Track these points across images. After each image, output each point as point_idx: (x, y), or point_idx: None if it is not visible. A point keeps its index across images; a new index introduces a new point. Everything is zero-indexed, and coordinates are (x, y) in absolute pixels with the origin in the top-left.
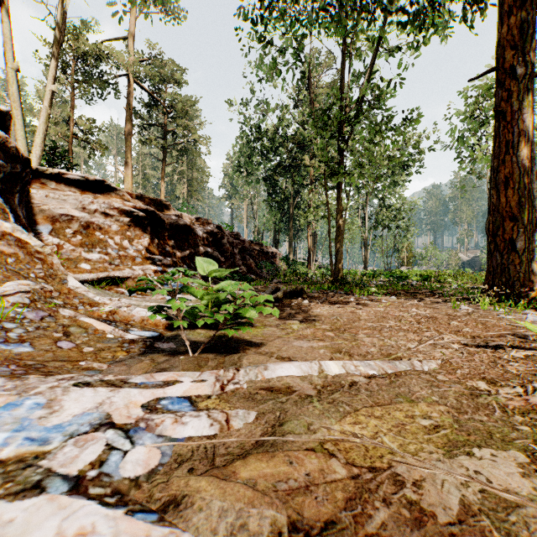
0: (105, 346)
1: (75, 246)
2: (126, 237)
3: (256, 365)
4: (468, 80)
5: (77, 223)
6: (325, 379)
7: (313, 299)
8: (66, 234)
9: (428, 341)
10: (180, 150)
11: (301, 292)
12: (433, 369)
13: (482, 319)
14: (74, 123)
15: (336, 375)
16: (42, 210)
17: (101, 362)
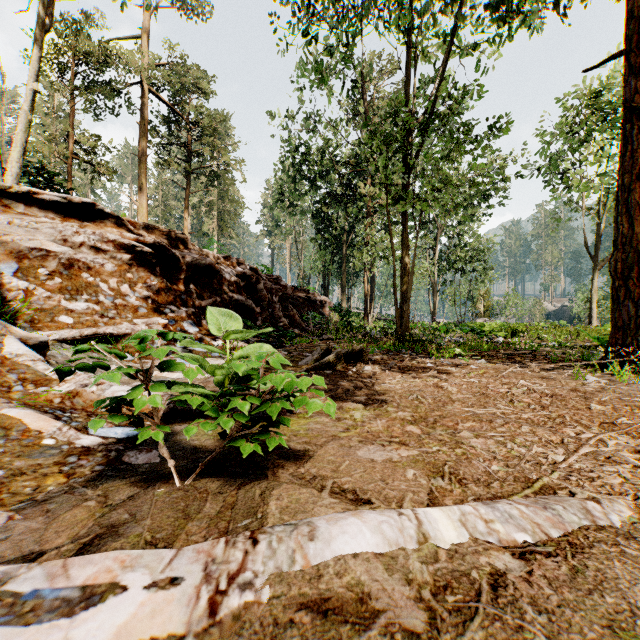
0: (30, 465)
1: (51, 292)
2: (125, 281)
3: (292, 522)
4: (584, 71)
5: (55, 261)
6: (435, 567)
7: (377, 365)
8: (39, 275)
9: (581, 449)
10: (208, 175)
11: (360, 354)
12: (629, 522)
13: (629, 398)
14: (74, 140)
15: (453, 549)
16: (3, 242)
17: (5, 506)
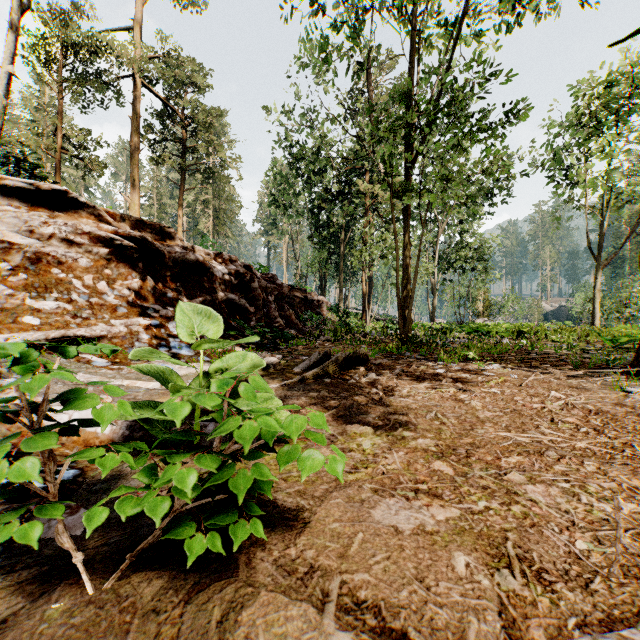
0: None
1: (15, 289)
2: (103, 277)
3: None
4: (609, 45)
5: (20, 254)
6: None
7: (381, 371)
8: (1, 271)
9: None
10: (203, 172)
11: (362, 358)
12: None
13: None
14: (62, 134)
15: None
16: None
17: None
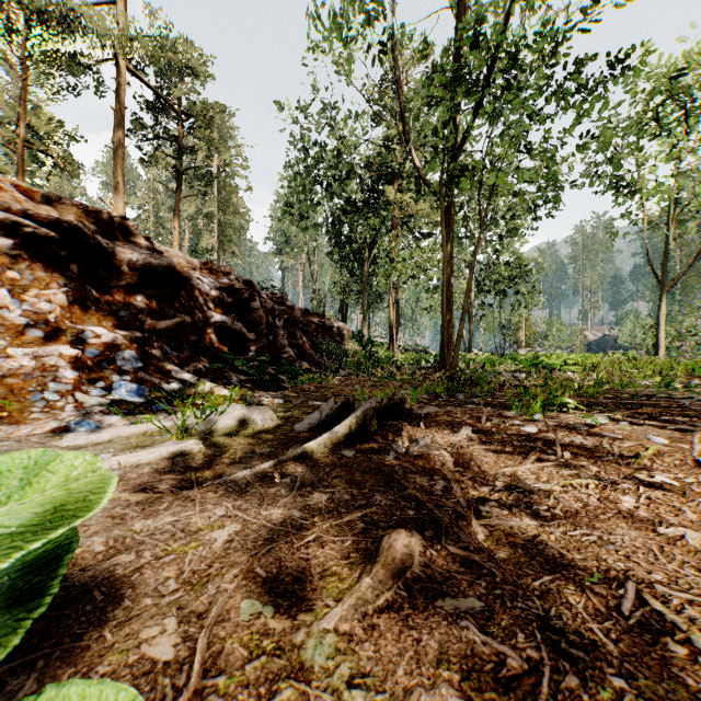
0: None
1: None
2: (4, 283)
3: None
4: None
5: None
6: None
7: (435, 429)
8: None
9: None
10: (204, 178)
11: (402, 407)
12: None
13: None
14: (26, 123)
15: None
16: None
17: None
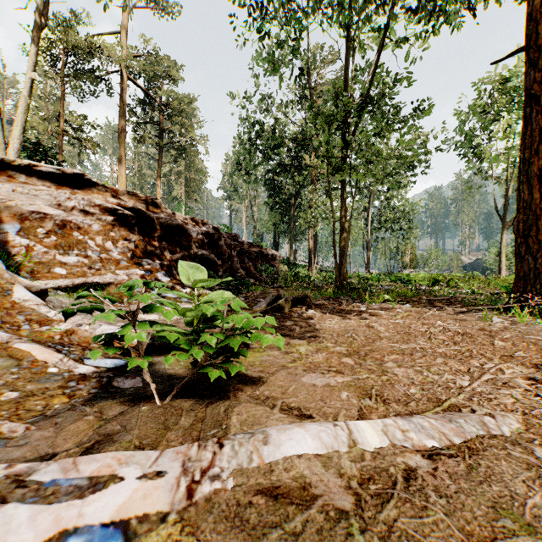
0: (39, 389)
1: (48, 248)
2: (109, 238)
3: (250, 431)
4: (492, 63)
5: (51, 222)
6: (362, 464)
7: (319, 308)
8: (38, 234)
9: (483, 376)
10: (177, 149)
11: (305, 299)
12: (517, 432)
13: (527, 336)
14: (64, 119)
15: (376, 451)
16: (8, 206)
17: (22, 419)
